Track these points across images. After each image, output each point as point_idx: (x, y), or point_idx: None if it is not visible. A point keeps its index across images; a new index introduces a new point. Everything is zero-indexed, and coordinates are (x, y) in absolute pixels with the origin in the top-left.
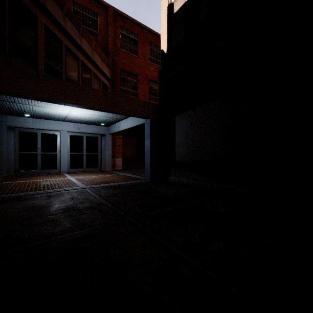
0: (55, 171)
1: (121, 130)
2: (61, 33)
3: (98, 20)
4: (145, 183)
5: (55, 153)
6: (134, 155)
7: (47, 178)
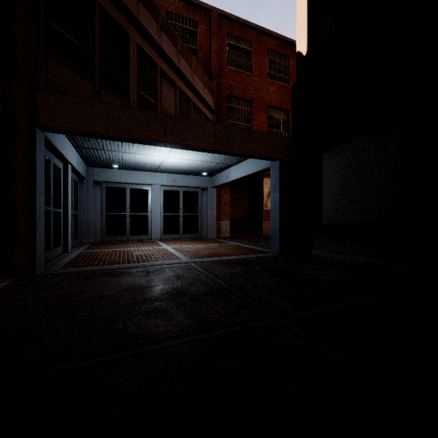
0: (146, 238)
1: (231, 180)
2: (156, 54)
3: (197, 32)
4: (273, 258)
5: (145, 214)
6: (245, 216)
7: (138, 246)
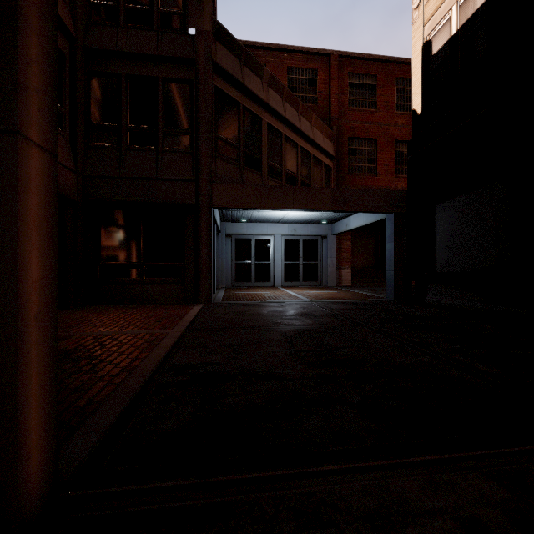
0: (268, 285)
1: (351, 229)
2: (281, 124)
3: (317, 79)
4: (385, 302)
5: (268, 262)
6: (370, 264)
7: (265, 291)
